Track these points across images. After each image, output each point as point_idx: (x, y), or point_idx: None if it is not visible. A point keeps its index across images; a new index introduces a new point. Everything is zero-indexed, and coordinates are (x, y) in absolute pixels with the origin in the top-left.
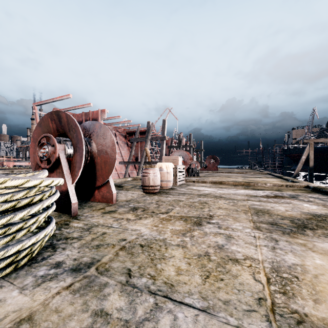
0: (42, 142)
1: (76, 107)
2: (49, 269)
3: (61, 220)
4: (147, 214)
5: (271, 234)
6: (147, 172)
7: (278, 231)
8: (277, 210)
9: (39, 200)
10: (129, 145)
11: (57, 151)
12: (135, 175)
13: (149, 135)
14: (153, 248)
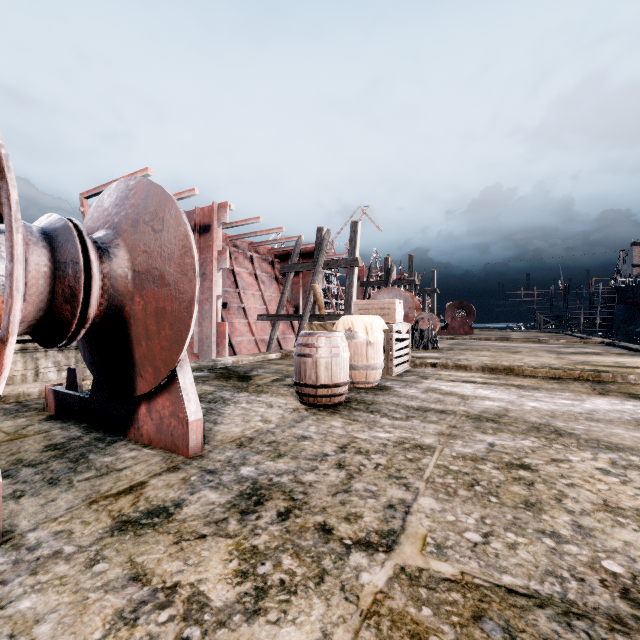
0: None
1: None
2: None
3: None
4: (299, 556)
5: None
6: (312, 345)
7: None
8: None
9: None
10: (280, 282)
11: None
12: (292, 343)
13: (322, 256)
14: None
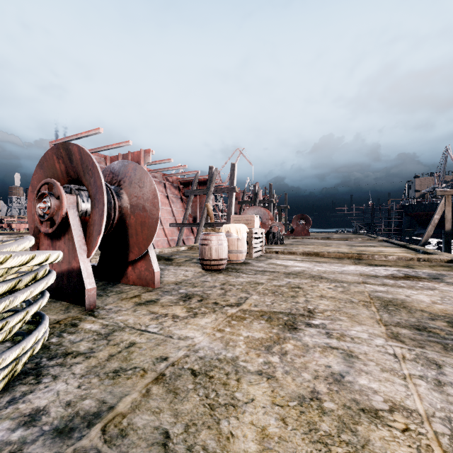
0: (42, 192)
1: (109, 146)
2: (14, 429)
3: (67, 316)
4: (207, 308)
5: (425, 351)
6: (208, 239)
7: (434, 345)
8: (417, 302)
9: (9, 292)
10: (184, 200)
11: (63, 206)
12: (192, 241)
13: (212, 185)
14: (214, 380)
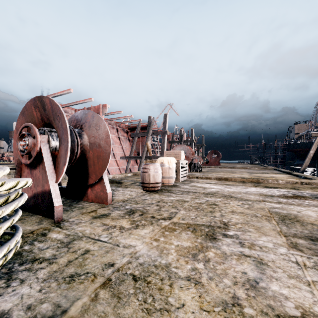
0: (22, 133)
1: (78, 102)
2: None
3: (40, 227)
4: (146, 221)
5: None
6: (147, 168)
7: None
8: (307, 217)
9: None
10: (130, 140)
11: (38, 143)
12: (136, 169)
13: (151, 129)
14: (151, 285)
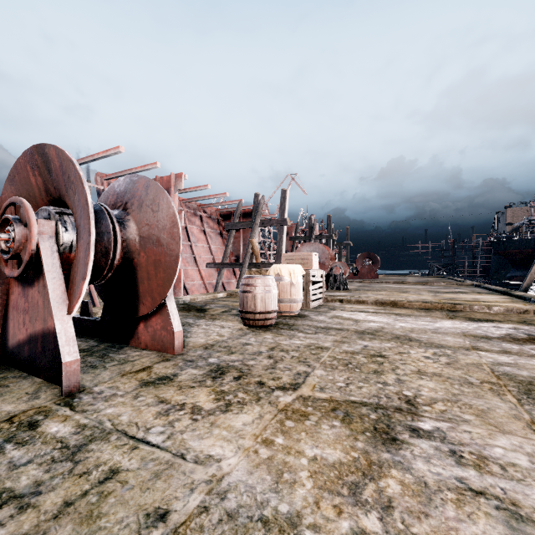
0: (4, 217)
1: (133, 170)
2: None
3: (30, 406)
4: (247, 393)
5: None
6: (252, 285)
7: None
8: None
9: None
10: (224, 236)
11: (32, 236)
12: (234, 286)
13: (258, 216)
14: None
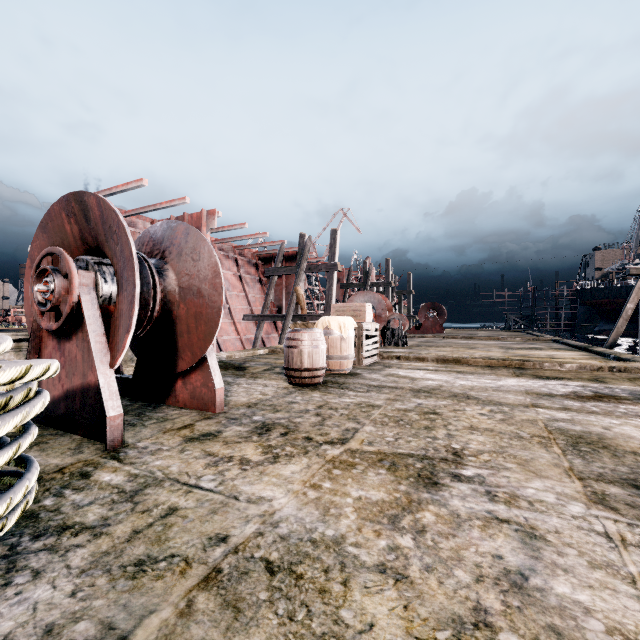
0: (42, 268)
1: (157, 205)
2: None
3: (77, 460)
4: (294, 447)
5: None
6: (298, 339)
7: None
8: (624, 439)
9: None
10: (264, 283)
11: (73, 288)
12: (276, 342)
13: (304, 260)
14: (305, 582)
